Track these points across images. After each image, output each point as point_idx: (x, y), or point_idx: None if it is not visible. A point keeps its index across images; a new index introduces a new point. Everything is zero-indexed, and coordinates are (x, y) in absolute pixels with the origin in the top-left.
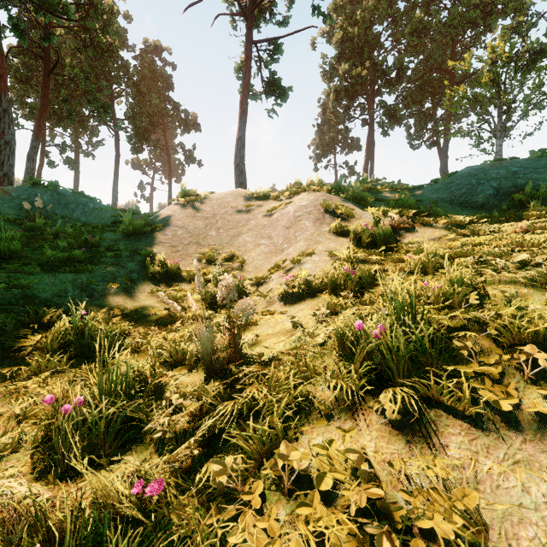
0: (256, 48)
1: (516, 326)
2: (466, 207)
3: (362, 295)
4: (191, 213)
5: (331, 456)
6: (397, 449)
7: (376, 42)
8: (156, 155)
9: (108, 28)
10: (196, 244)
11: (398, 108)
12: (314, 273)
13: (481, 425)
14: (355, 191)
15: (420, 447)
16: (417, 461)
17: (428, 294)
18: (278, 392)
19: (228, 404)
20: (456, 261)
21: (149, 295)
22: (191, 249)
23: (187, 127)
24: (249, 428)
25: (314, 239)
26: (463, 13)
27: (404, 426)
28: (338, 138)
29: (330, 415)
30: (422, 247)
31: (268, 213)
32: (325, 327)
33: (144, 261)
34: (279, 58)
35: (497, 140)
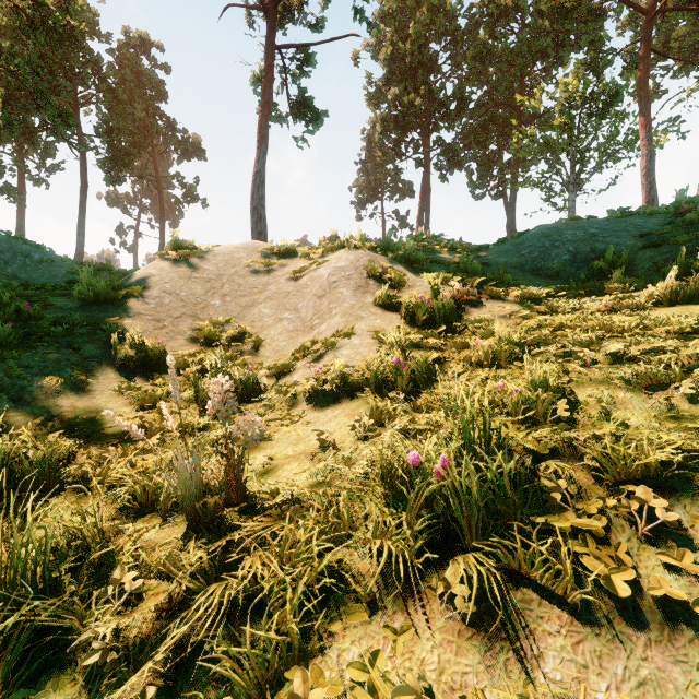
0: (281, 55)
1: (621, 454)
2: (539, 274)
3: (417, 396)
4: (185, 272)
5: (371, 686)
6: (470, 666)
7: (432, 64)
8: (143, 189)
9: (68, 5)
10: (191, 318)
11: (459, 149)
12: (354, 362)
13: (588, 616)
14: (407, 250)
15: (505, 659)
16: (501, 689)
17: (504, 400)
18: (293, 567)
19: (215, 590)
20: (535, 351)
21: (114, 394)
22: (183, 325)
23: (187, 153)
24: (245, 633)
25: (354, 314)
26: (533, 40)
27: (480, 620)
28: (386, 180)
29: (371, 604)
30: (491, 327)
31: (294, 275)
32: (366, 447)
33: (110, 342)
34: (310, 71)
35: (570, 194)
